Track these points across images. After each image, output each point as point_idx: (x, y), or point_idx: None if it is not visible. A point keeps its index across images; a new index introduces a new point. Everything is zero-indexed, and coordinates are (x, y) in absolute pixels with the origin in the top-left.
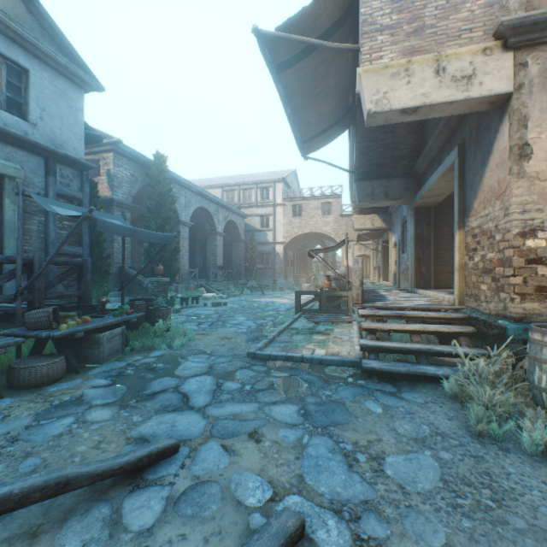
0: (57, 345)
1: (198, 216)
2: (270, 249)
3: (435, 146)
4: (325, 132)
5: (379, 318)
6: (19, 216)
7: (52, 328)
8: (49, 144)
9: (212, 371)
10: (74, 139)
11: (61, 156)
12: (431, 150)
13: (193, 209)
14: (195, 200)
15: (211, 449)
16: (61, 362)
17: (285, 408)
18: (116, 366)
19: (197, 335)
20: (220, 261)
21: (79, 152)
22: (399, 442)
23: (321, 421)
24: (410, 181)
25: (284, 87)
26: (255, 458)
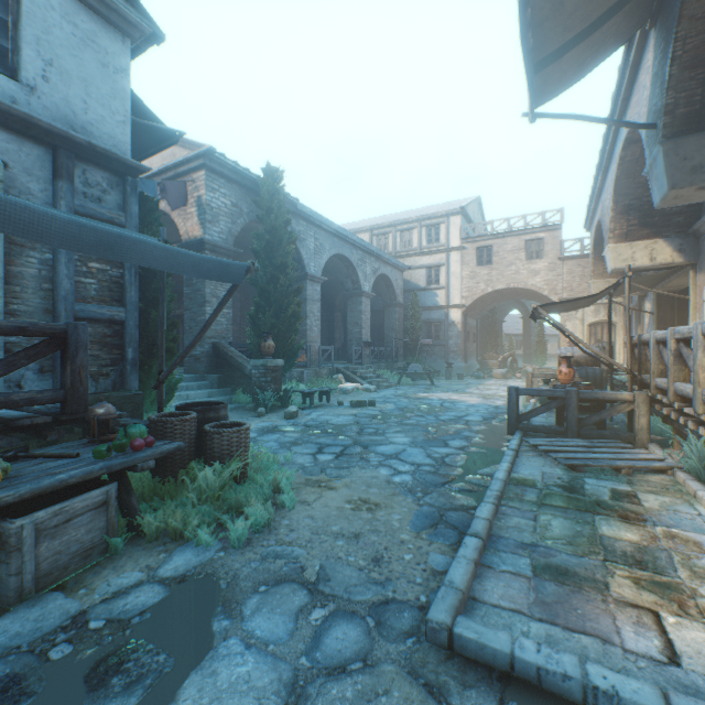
0: None
1: (335, 269)
2: (441, 316)
3: None
4: (589, 32)
5: None
6: None
7: None
8: (62, 126)
9: None
10: (111, 121)
11: (81, 147)
12: None
13: (327, 258)
14: (329, 244)
15: None
16: None
17: None
18: (34, 627)
19: (305, 487)
20: (367, 335)
21: (121, 144)
22: None
23: None
24: None
25: None
26: None
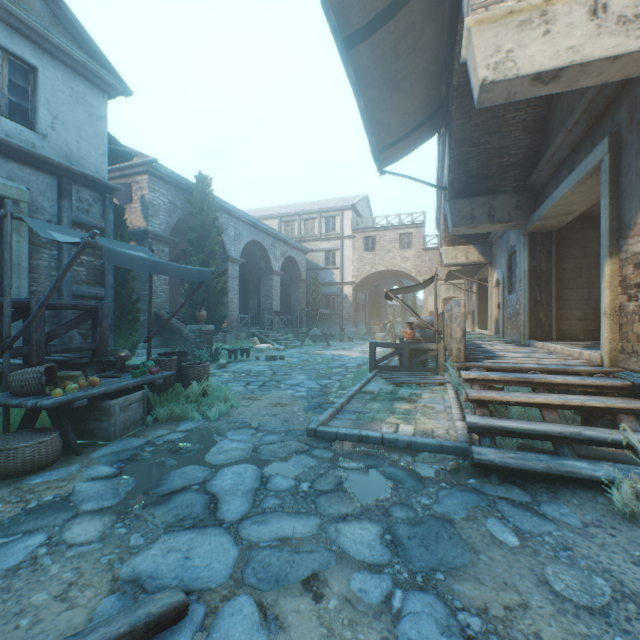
0: (52, 416)
1: (251, 252)
2: (337, 290)
3: (565, 144)
4: (408, 136)
5: (492, 383)
6: (6, 245)
7: (45, 394)
8: (63, 160)
9: (256, 456)
10: (95, 155)
11: (77, 175)
12: (558, 151)
13: (244, 243)
14: (246, 232)
15: (240, 612)
16: (54, 441)
17: (361, 528)
18: (130, 444)
19: (243, 400)
20: (277, 306)
21: (101, 171)
22: (561, 613)
23: (421, 560)
24: (524, 197)
25: (355, 71)
26: (313, 638)
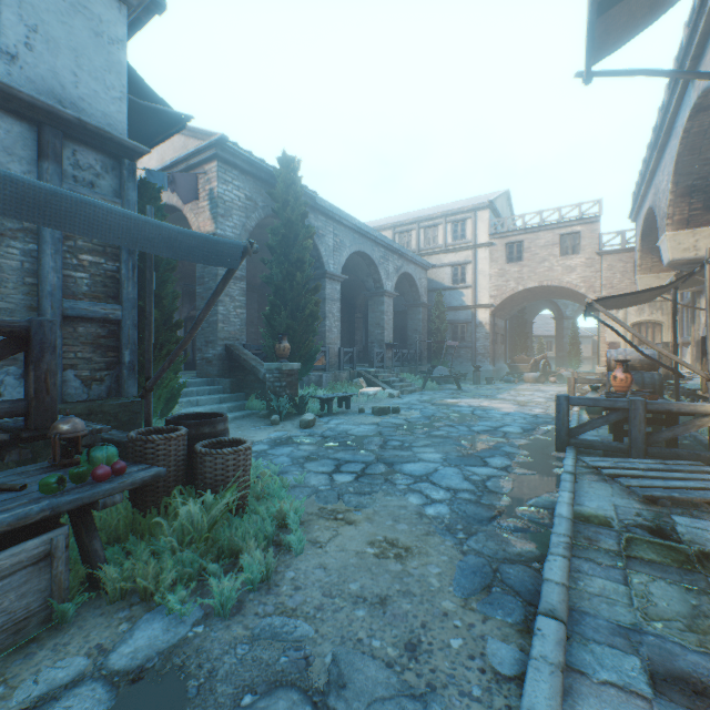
0: None
1: (356, 268)
2: (467, 316)
3: None
4: None
5: None
6: None
7: None
8: (48, 100)
9: None
10: (105, 97)
11: (70, 124)
12: None
13: (347, 255)
14: (349, 240)
15: None
16: None
17: None
18: None
19: (318, 519)
20: (389, 337)
21: (117, 123)
22: None
23: None
24: None
25: None
26: None
